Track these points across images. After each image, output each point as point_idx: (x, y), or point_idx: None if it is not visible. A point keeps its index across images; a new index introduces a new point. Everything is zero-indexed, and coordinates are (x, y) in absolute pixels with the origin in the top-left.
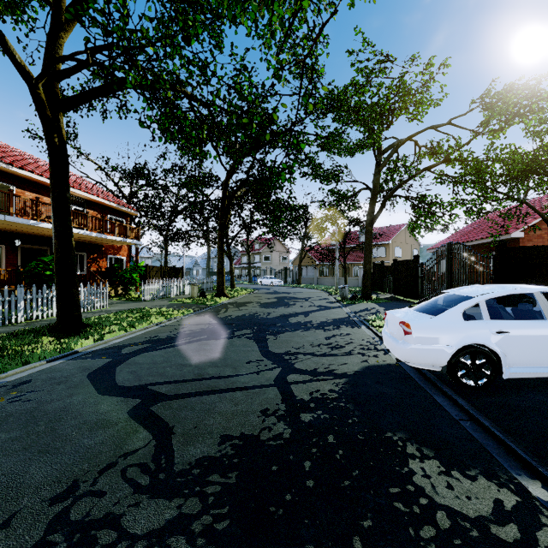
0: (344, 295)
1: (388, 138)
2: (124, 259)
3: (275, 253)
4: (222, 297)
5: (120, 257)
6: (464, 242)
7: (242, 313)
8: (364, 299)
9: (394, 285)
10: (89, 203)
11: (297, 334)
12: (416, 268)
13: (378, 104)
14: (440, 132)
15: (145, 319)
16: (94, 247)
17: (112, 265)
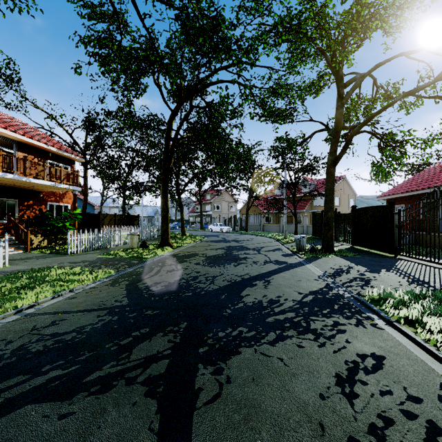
0: (301, 246)
1: (346, 74)
2: (69, 207)
3: (224, 203)
4: (165, 247)
5: (63, 204)
6: (430, 188)
7: (177, 278)
8: (326, 251)
9: (353, 234)
10: (22, 145)
11: (266, 359)
12: (391, 215)
13: (351, 9)
14: (413, 59)
15: (17, 295)
16: (29, 193)
17: (43, 213)
